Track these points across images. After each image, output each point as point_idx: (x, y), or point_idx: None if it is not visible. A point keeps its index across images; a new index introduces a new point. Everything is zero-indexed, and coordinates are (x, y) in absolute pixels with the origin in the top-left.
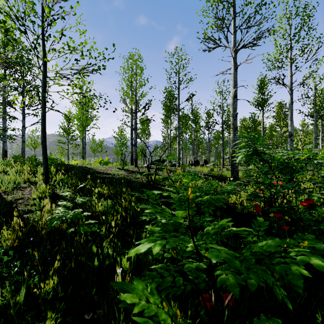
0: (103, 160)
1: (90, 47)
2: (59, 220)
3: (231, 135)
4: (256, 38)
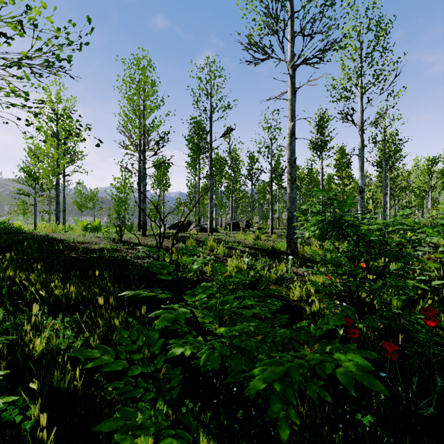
0: (91, 224)
1: (35, 14)
2: None
3: (287, 190)
4: (323, 50)
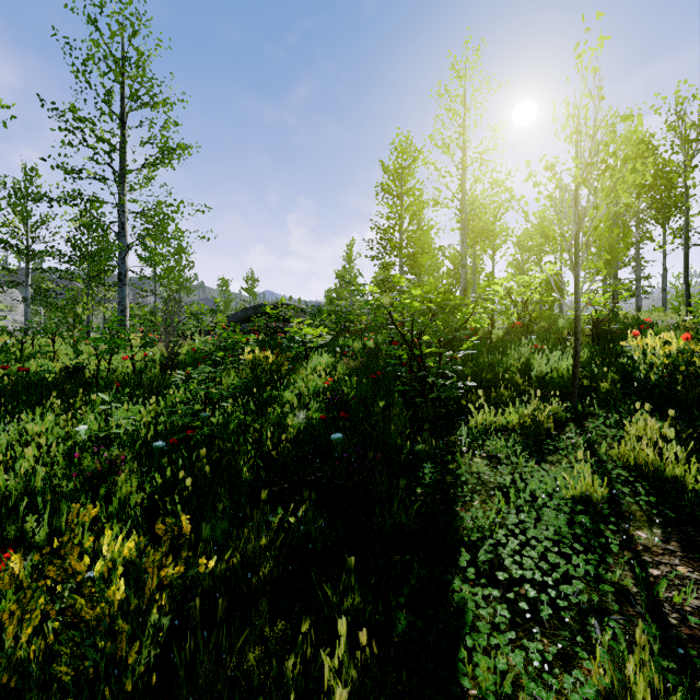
0: None
1: None
2: (689, 314)
3: None
4: None
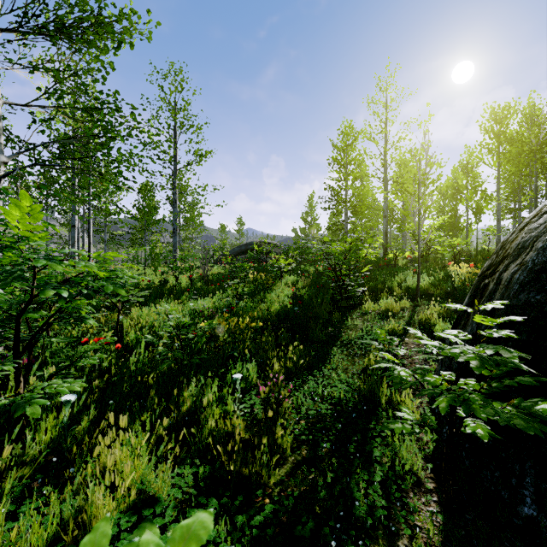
0: None
1: None
2: None
3: None
4: None
